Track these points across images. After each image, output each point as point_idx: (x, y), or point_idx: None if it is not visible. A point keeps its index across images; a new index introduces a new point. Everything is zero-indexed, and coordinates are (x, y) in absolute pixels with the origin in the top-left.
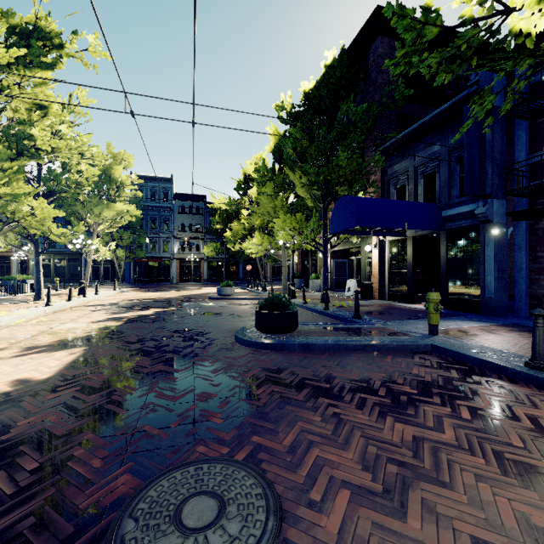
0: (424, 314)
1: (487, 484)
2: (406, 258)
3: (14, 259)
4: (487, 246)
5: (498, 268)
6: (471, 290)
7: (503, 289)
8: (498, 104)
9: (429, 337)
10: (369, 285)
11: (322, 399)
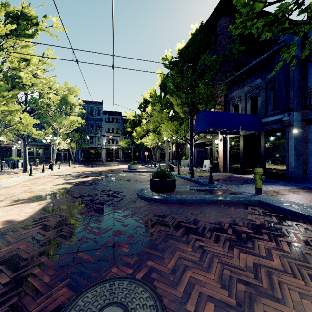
0: (251, 181)
1: (308, 300)
2: (240, 148)
3: (14, 148)
4: (290, 140)
5: (297, 153)
6: (280, 166)
7: (300, 166)
8: (297, 54)
9: (256, 195)
10: (217, 163)
11: (192, 235)
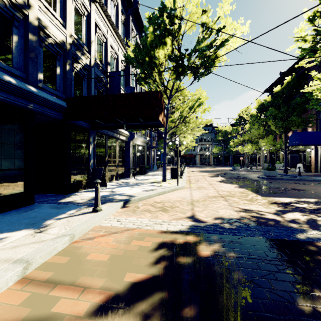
0: None
1: (314, 187)
2: None
3: None
4: None
5: None
6: None
7: None
8: None
9: None
10: (309, 166)
11: (287, 183)
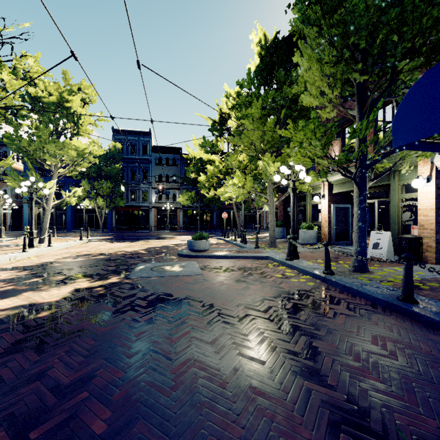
0: None
1: None
2: None
3: (9, 208)
4: None
5: None
6: None
7: None
8: None
9: None
10: (418, 240)
11: None
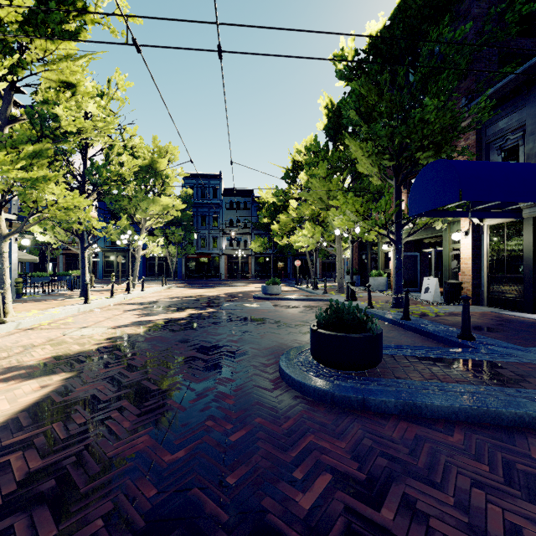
0: None
1: None
2: (521, 249)
3: None
4: None
5: None
6: None
7: None
8: None
9: None
10: (457, 285)
11: None
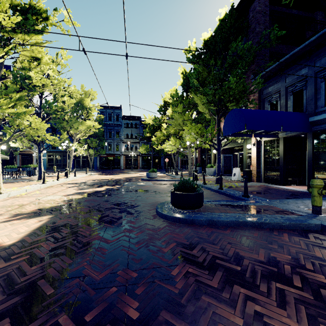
0: (297, 194)
1: None
2: (278, 153)
3: (34, 156)
4: None
5: None
6: None
7: None
8: None
9: (314, 216)
10: (249, 171)
11: (237, 287)
